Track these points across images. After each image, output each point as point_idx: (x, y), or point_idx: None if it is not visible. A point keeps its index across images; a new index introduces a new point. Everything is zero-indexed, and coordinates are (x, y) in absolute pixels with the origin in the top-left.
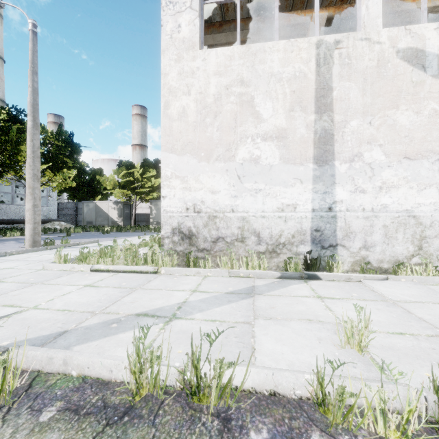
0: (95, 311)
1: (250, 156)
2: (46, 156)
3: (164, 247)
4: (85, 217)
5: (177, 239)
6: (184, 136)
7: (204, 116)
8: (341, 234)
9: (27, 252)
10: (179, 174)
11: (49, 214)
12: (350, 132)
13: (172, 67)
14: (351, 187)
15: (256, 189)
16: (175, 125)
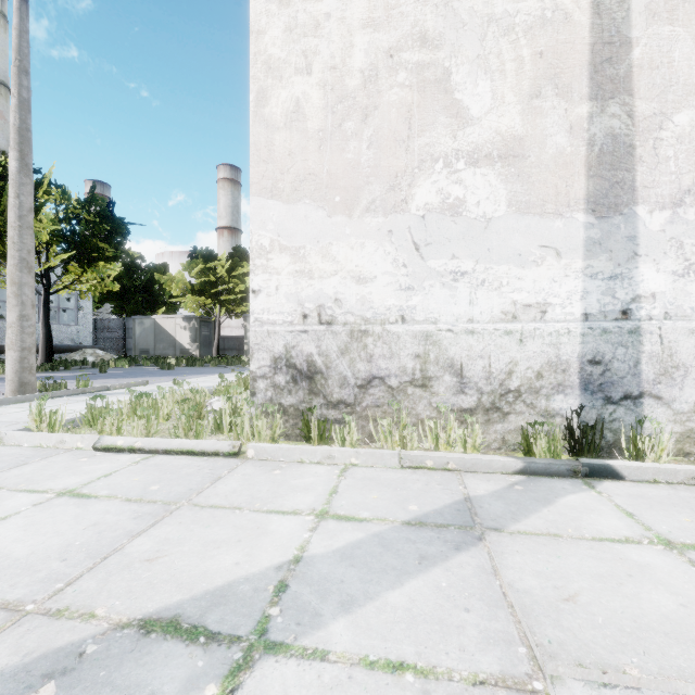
0: (25, 600)
1: (442, 200)
2: (69, 240)
3: (256, 397)
4: (137, 342)
5: (283, 380)
6: (297, 162)
7: (341, 118)
8: (653, 370)
9: (5, 403)
10: (287, 243)
11: (78, 337)
12: (673, 139)
13: (273, 17)
14: (676, 264)
15: (454, 272)
16: (279, 140)
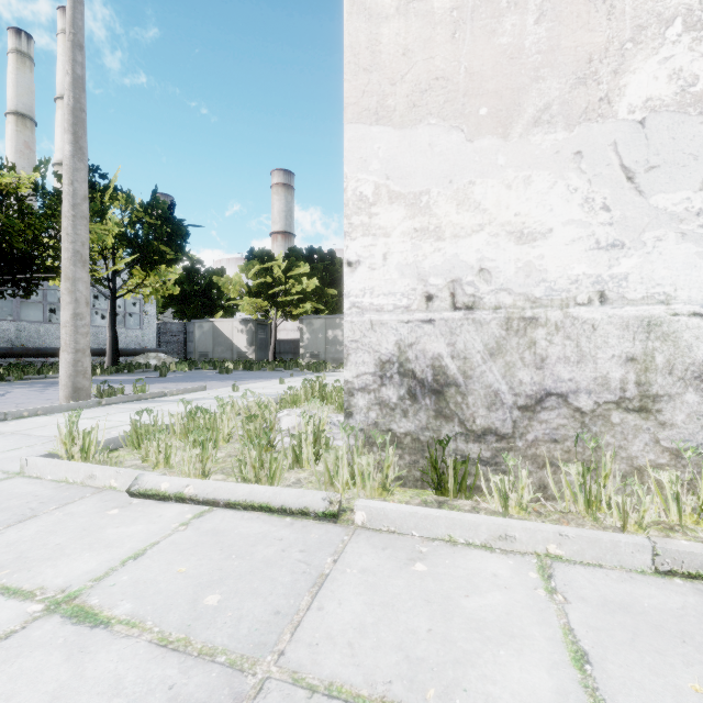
0: None
1: (680, 90)
2: (133, 244)
3: (352, 419)
4: (197, 345)
5: (394, 394)
6: (417, 64)
7: None
8: None
9: (56, 411)
10: (401, 188)
11: (143, 341)
12: None
13: None
14: None
15: None
16: (387, 34)
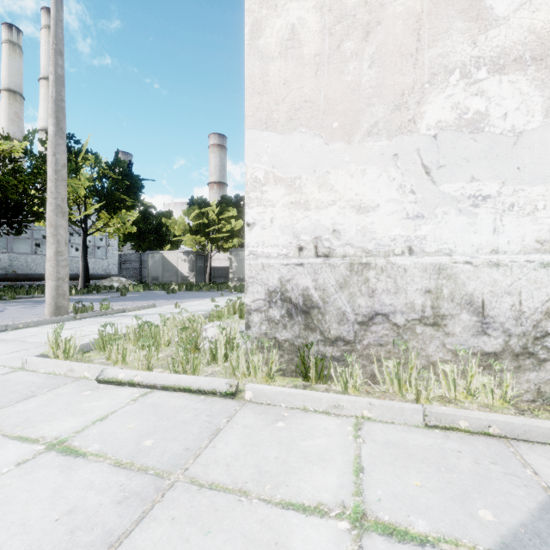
0: None
1: (458, 116)
2: (100, 194)
3: (250, 330)
4: (150, 271)
5: (277, 313)
6: (292, 91)
7: (340, 39)
8: None
9: (43, 323)
10: (282, 174)
11: (108, 268)
12: None
13: None
14: None
15: (474, 196)
16: (273, 70)
